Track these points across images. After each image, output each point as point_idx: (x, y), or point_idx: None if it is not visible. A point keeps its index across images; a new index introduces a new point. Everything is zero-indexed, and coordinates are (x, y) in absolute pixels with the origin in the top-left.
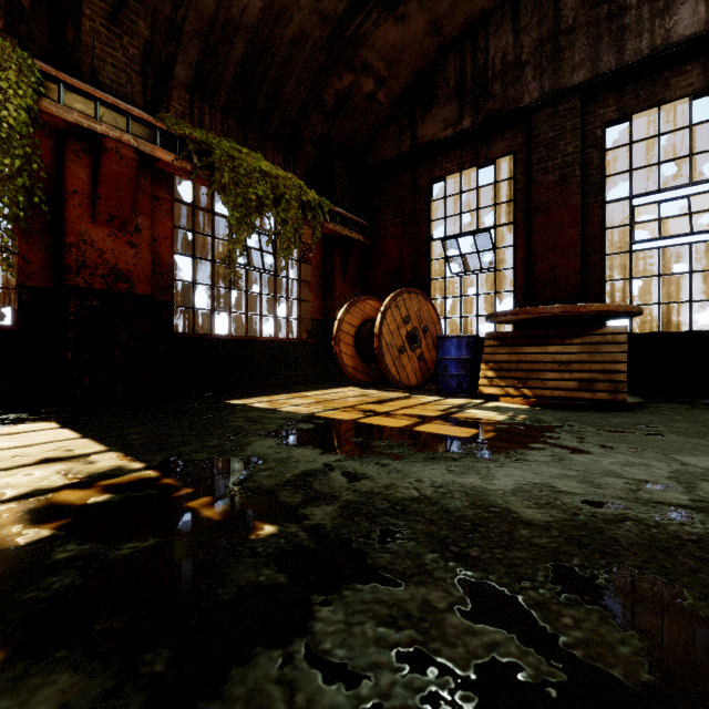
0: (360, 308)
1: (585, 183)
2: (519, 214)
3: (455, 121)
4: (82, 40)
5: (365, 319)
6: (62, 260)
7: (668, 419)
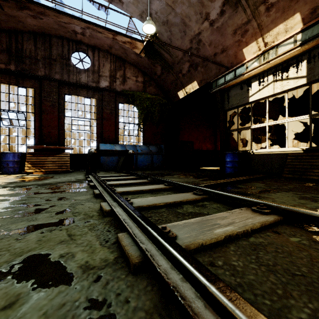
0: None
1: (59, 108)
2: (37, 110)
3: (6, 63)
4: None
5: None
6: None
7: (77, 173)
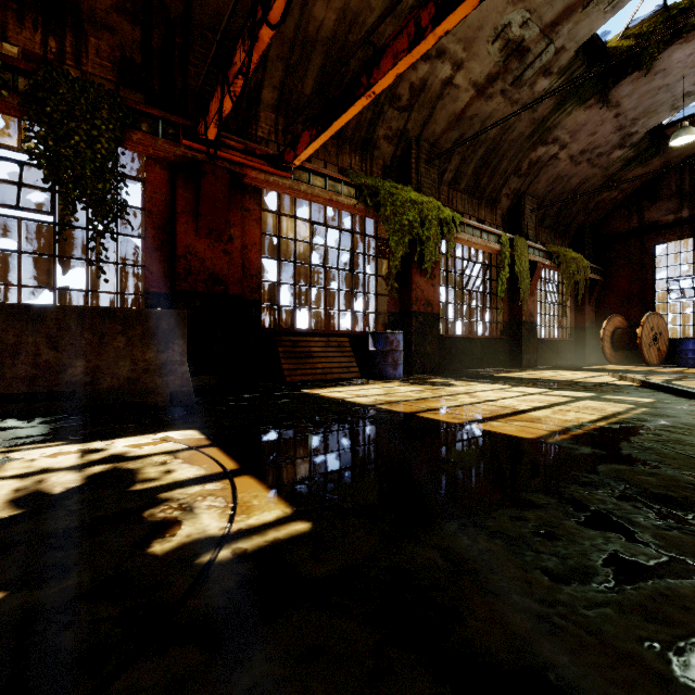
0: (612, 322)
1: None
2: None
3: (676, 211)
4: (524, 223)
5: (614, 328)
6: (519, 311)
7: None
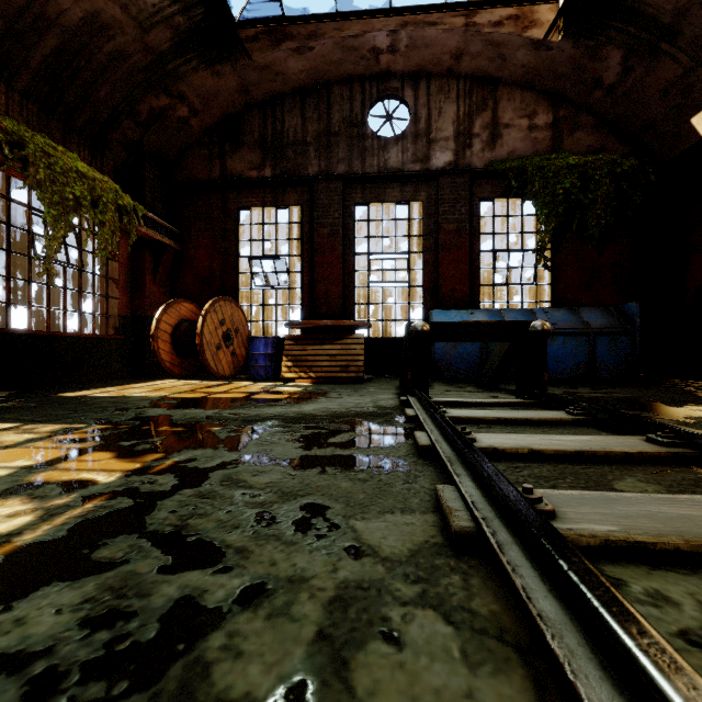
0: (177, 309)
1: (345, 239)
2: (305, 250)
3: (259, 166)
4: None
5: (181, 319)
6: None
7: (380, 384)
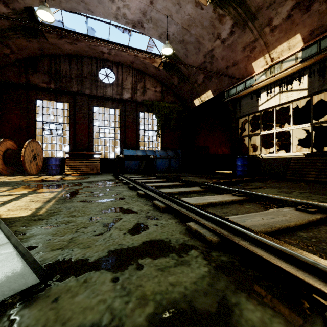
0: (5, 144)
1: (89, 119)
2: (71, 121)
3: (48, 82)
4: None
5: (6, 148)
6: None
7: (106, 175)
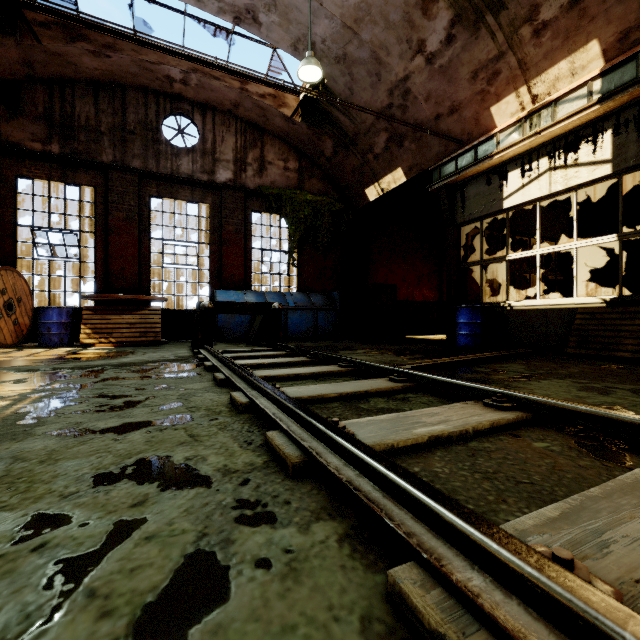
0: None
1: (141, 224)
2: (99, 228)
3: (45, 140)
4: None
5: None
6: None
7: (176, 345)
